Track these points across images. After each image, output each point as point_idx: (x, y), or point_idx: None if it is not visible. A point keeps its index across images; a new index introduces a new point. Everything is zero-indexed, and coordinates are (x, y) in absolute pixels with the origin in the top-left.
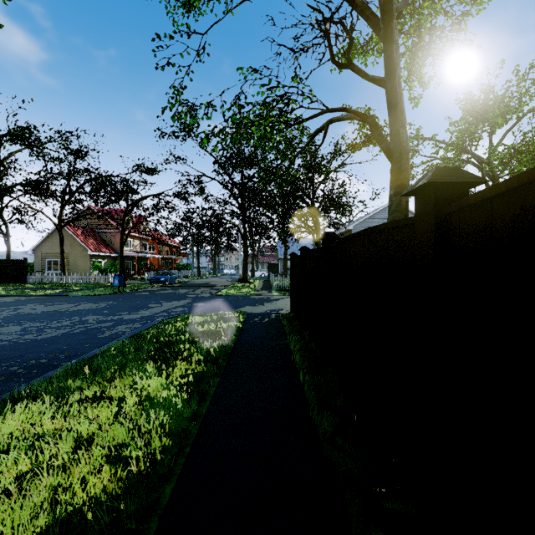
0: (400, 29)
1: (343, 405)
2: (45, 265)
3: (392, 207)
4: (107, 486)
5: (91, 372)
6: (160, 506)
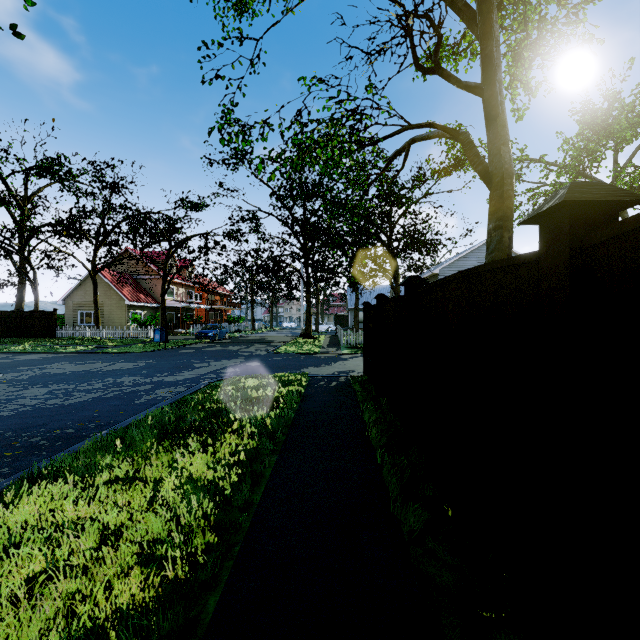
0: (501, 24)
1: (433, 496)
2: (77, 317)
3: (491, 245)
4: (136, 596)
5: (123, 446)
6: (202, 624)
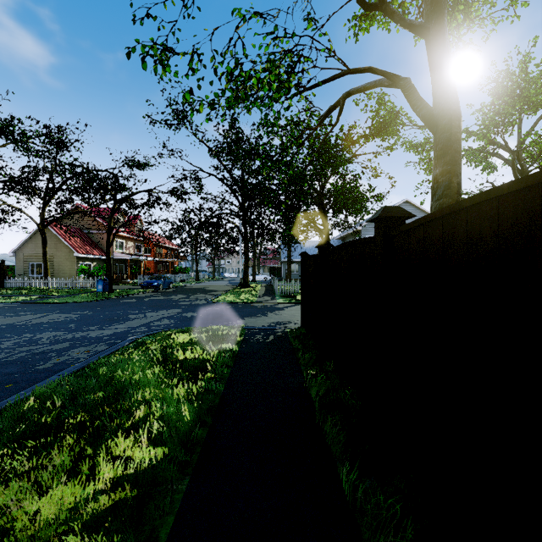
0: None
1: None
2: (27, 268)
3: (438, 191)
4: None
5: None
6: None
